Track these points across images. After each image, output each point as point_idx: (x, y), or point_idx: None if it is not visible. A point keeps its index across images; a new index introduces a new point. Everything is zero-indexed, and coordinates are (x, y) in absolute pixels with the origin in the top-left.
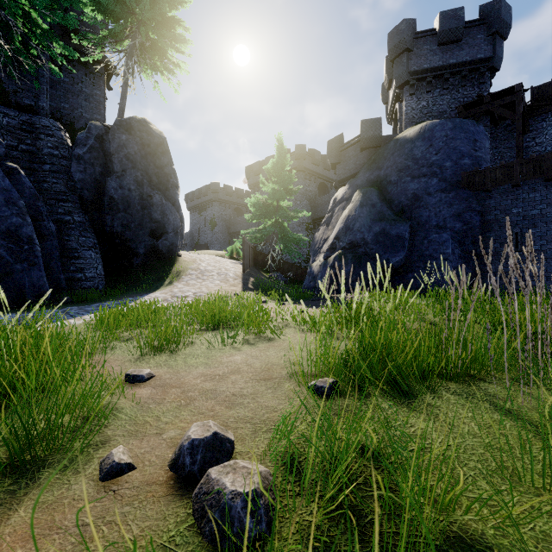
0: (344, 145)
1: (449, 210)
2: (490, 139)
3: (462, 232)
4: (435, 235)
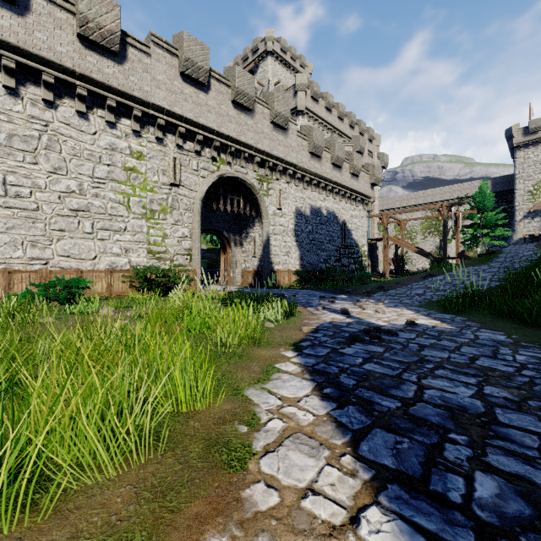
0: None
1: None
2: None
3: None
4: None
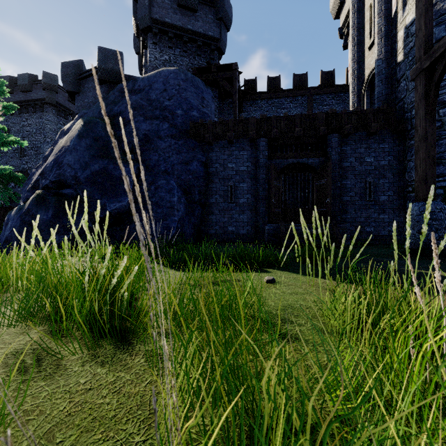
0: (83, 73)
1: (178, 157)
2: (219, 111)
3: (189, 181)
4: (162, 181)
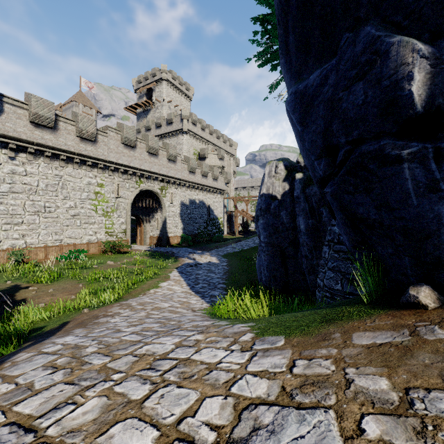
0: None
1: None
2: None
3: None
4: None
